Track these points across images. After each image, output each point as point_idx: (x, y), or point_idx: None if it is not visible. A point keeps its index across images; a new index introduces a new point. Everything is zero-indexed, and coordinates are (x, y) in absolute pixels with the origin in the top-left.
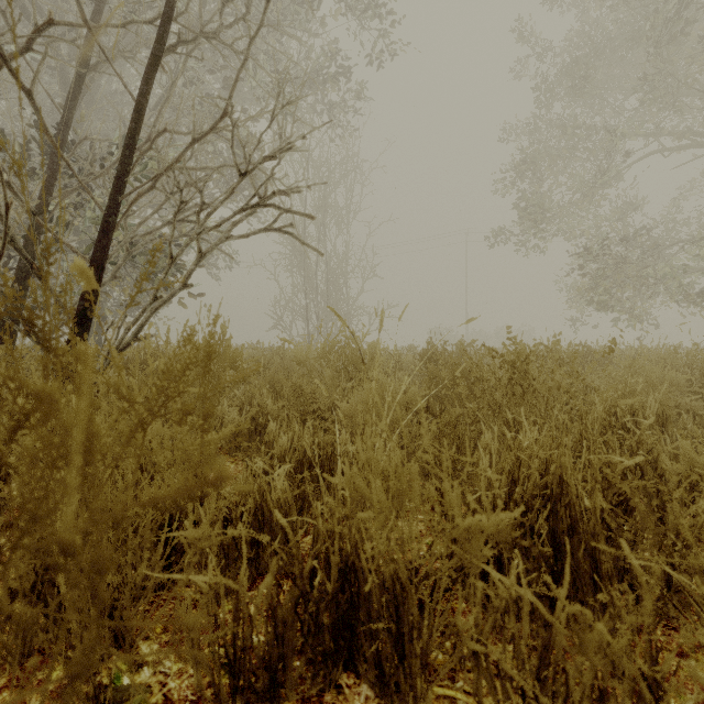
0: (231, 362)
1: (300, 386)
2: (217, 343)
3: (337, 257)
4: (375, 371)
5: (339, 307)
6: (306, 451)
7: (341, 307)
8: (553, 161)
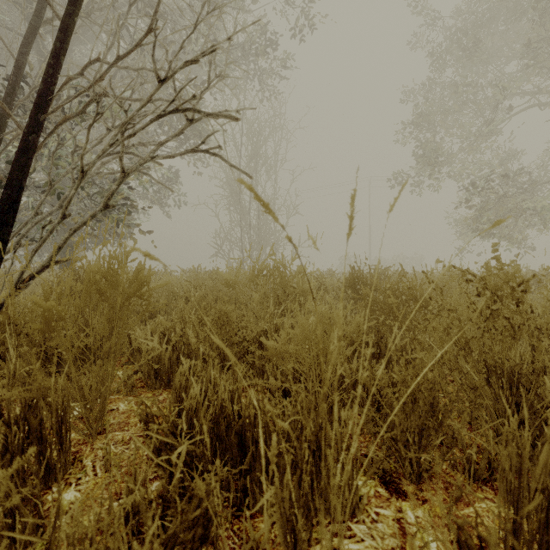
0: (136, 289)
1: (226, 313)
2: (120, 266)
3: (266, 198)
4: (340, 317)
5: (268, 238)
6: (223, 408)
7: (270, 238)
8: (446, 116)
